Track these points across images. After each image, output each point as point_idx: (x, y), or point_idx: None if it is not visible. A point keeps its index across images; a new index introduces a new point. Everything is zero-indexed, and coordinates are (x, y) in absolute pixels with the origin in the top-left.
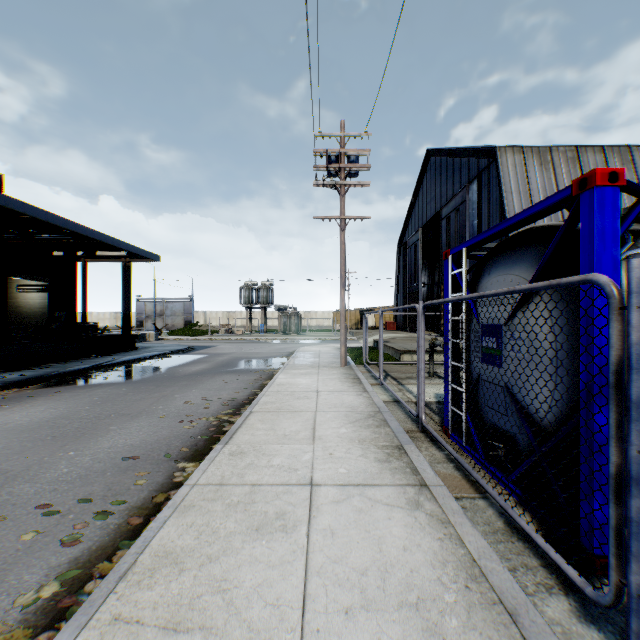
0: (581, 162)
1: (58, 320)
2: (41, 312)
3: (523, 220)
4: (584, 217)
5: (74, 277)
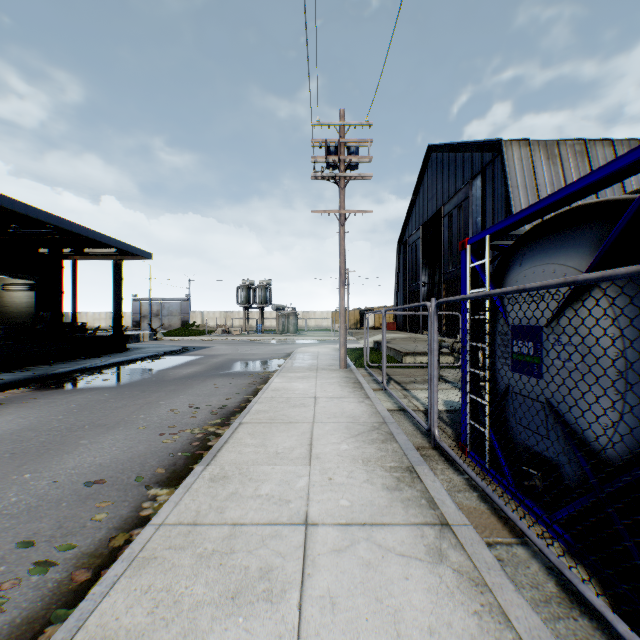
0: (590, 156)
1: (43, 320)
2: (28, 312)
3: (573, 194)
4: None
5: (60, 275)
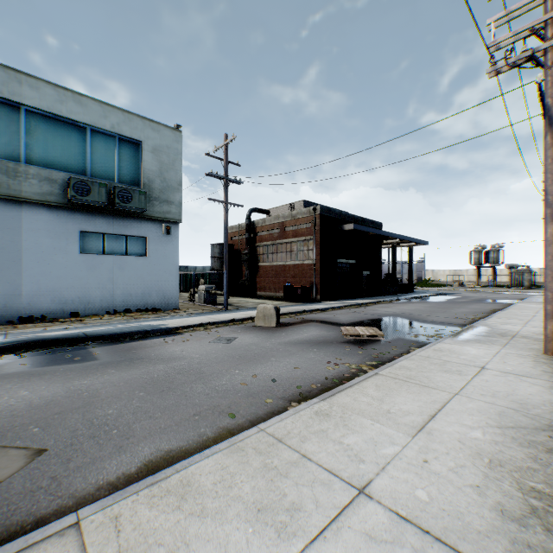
0: None
1: (389, 277)
2: None
3: None
4: None
5: (394, 257)
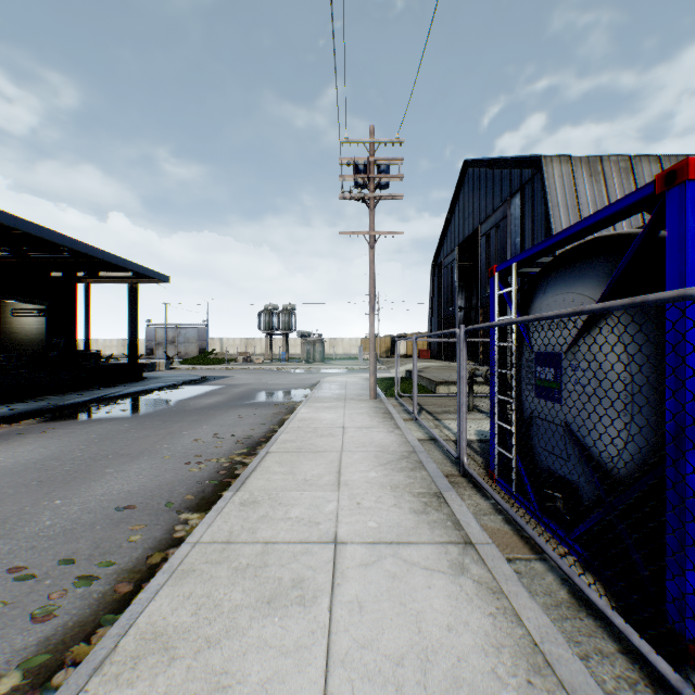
0: (635, 173)
1: (56, 347)
2: (38, 339)
3: (588, 227)
4: (672, 219)
5: (74, 300)
